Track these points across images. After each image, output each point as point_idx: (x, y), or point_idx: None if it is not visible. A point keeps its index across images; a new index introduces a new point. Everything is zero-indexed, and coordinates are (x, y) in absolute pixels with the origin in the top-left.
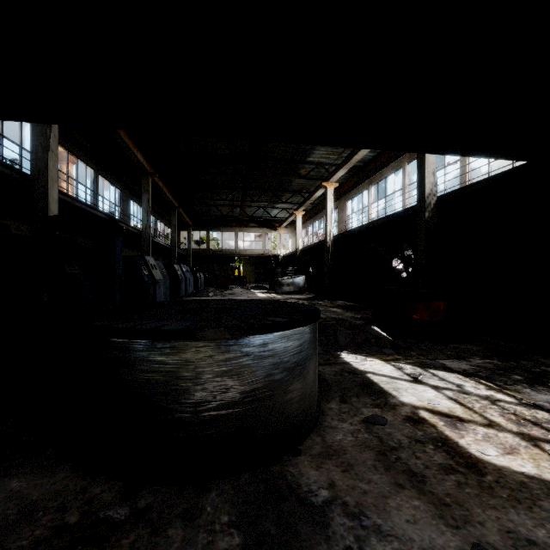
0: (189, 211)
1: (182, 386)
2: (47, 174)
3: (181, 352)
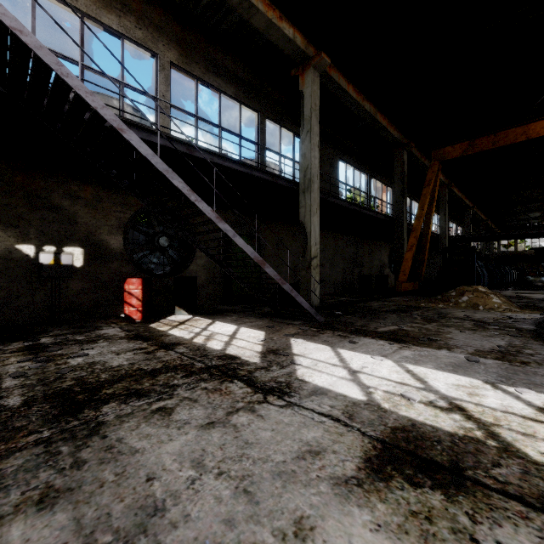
0: (498, 224)
1: (535, 280)
2: (470, 243)
3: (535, 277)
